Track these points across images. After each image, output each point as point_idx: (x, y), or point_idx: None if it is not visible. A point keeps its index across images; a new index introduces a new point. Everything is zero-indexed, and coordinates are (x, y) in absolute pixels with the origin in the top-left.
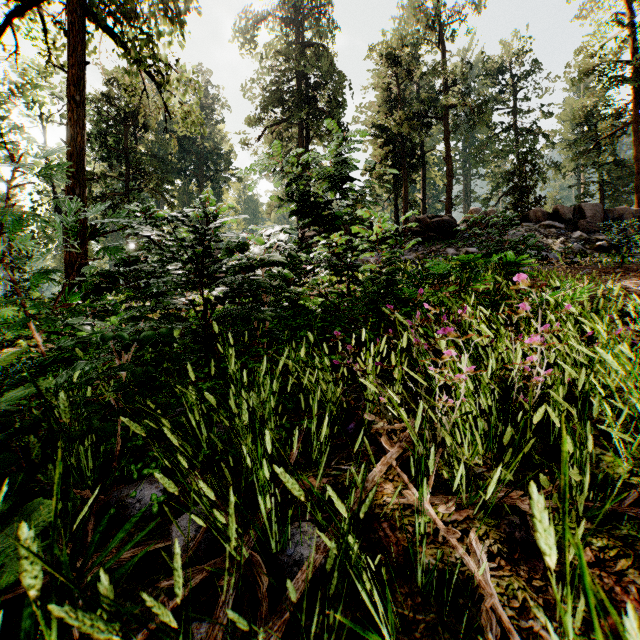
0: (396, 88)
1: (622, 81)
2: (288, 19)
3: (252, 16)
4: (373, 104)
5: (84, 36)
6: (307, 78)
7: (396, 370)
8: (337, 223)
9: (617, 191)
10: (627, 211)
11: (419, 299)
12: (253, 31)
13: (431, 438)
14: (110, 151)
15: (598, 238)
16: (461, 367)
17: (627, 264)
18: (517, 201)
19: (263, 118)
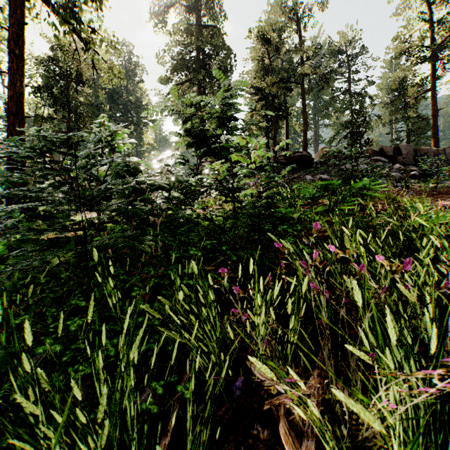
0: (268, 60)
1: (424, 60)
2: (190, 7)
3: (163, 3)
4: (251, 71)
5: (23, 2)
6: (204, 50)
7: (291, 317)
8: (225, 153)
9: (419, 137)
10: (430, 150)
11: (292, 217)
12: (164, 14)
13: (339, 412)
14: (56, 100)
15: (411, 169)
16: (435, 382)
17: (438, 188)
18: (353, 142)
19: (172, 78)
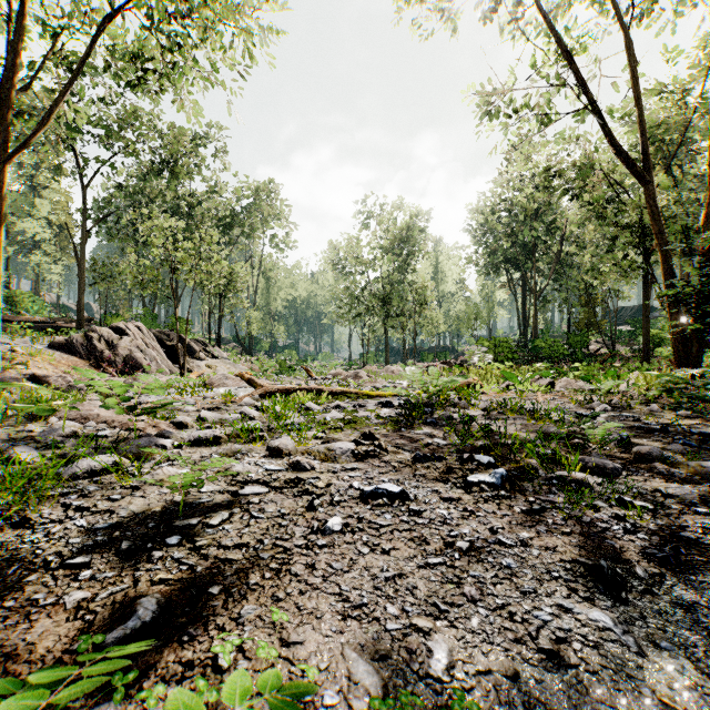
0: None
1: None
2: None
3: None
4: None
5: None
6: None
7: None
8: None
9: None
10: None
11: None
12: None
13: None
14: None
15: None
16: None
17: None
18: None
19: None
